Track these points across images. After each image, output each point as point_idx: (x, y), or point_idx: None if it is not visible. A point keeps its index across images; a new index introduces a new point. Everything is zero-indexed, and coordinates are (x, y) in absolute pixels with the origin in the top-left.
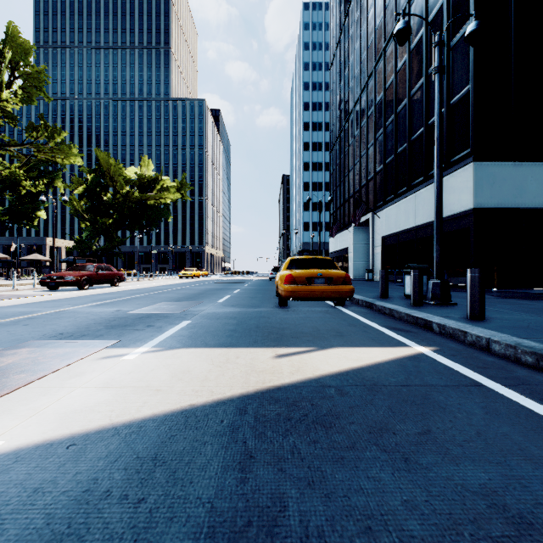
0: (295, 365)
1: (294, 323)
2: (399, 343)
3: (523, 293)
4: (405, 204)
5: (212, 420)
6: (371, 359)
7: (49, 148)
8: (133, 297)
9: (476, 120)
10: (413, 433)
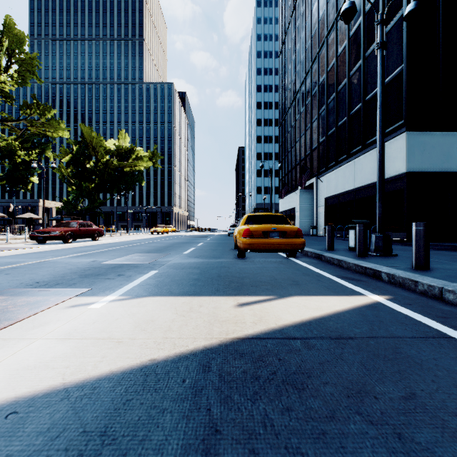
0: (257, 314)
1: (253, 273)
2: (353, 291)
3: (452, 246)
4: (345, 169)
5: (173, 379)
6: (330, 308)
7: (41, 123)
8: (109, 249)
9: (408, 95)
10: (397, 397)
